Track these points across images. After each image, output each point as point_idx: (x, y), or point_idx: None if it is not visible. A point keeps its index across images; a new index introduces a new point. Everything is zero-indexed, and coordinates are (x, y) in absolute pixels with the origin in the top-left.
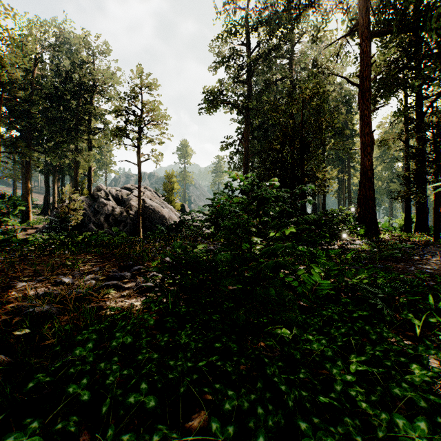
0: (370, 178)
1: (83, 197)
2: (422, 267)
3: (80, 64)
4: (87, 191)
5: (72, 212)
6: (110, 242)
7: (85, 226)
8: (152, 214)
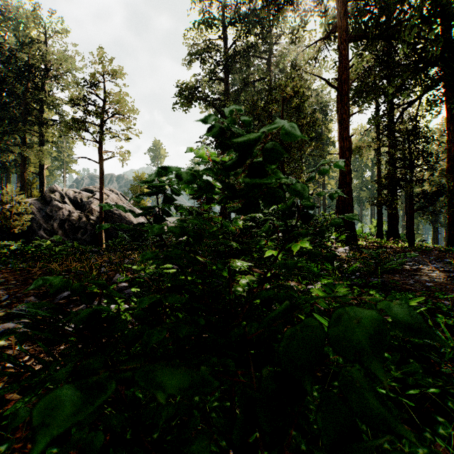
0: (348, 184)
1: (32, 199)
2: (420, 278)
3: (29, 43)
4: (38, 193)
5: (15, 217)
6: (51, 254)
7: (34, 233)
8: (118, 220)
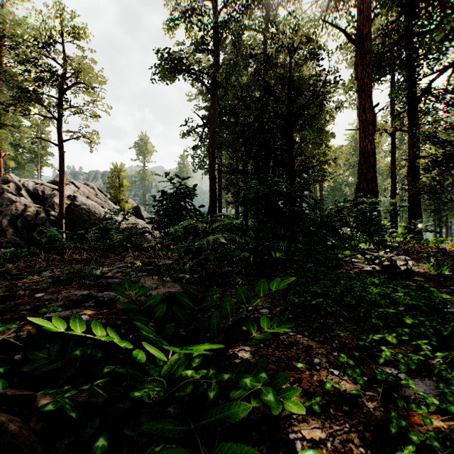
0: (373, 167)
1: None
2: None
3: None
4: None
5: None
6: None
7: None
8: (85, 216)
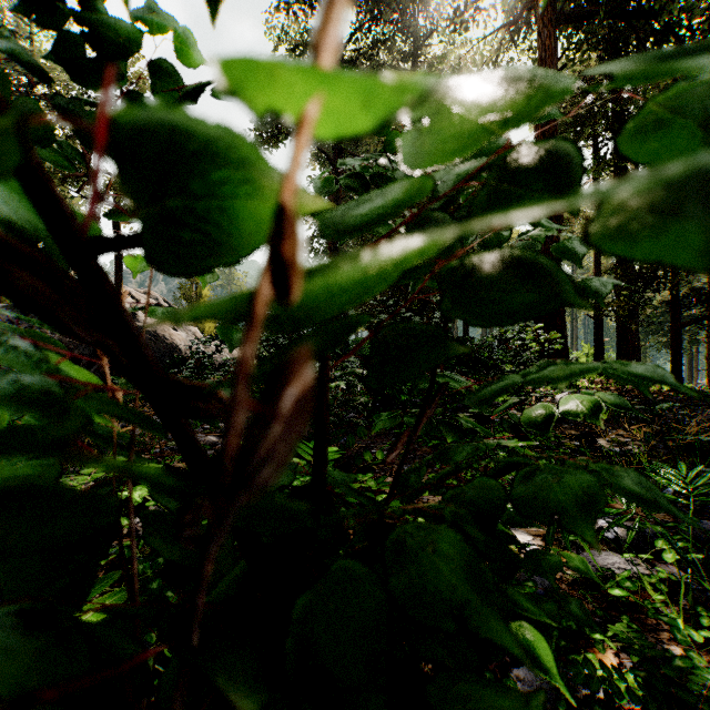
0: None
1: None
2: None
3: None
4: None
5: None
6: None
7: None
8: (151, 342)
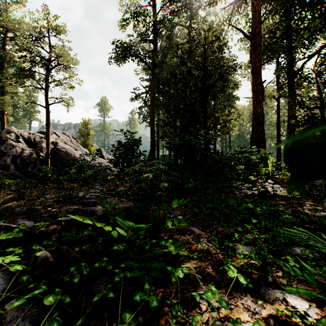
0: (262, 123)
1: None
2: None
3: None
4: None
5: None
6: None
7: None
8: (64, 156)
